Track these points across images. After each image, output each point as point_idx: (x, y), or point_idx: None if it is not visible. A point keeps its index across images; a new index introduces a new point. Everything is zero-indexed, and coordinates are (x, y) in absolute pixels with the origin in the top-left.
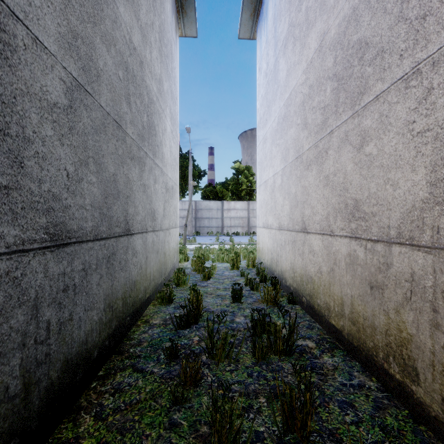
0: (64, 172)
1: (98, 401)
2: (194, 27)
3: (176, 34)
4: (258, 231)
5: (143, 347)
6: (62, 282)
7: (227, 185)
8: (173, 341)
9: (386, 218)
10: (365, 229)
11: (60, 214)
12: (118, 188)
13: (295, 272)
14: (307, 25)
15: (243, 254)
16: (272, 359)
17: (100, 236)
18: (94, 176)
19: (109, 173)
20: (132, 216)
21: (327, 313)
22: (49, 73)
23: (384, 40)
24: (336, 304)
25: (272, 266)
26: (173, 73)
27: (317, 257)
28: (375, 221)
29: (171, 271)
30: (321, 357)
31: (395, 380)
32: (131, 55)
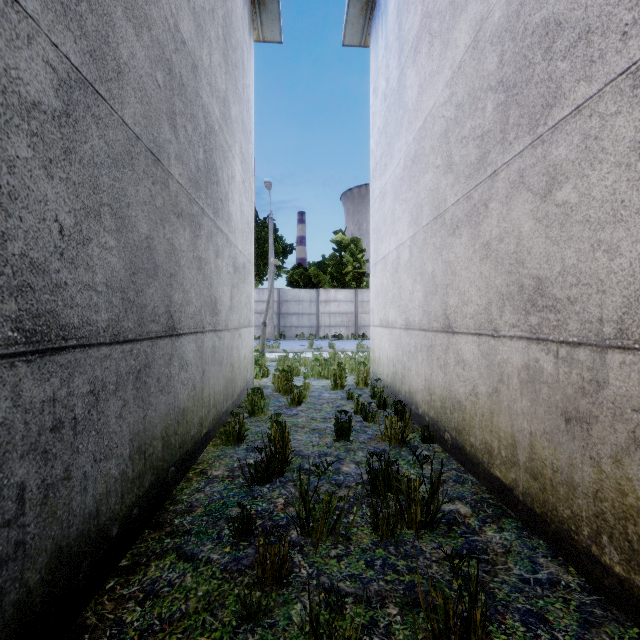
0: (53, 225)
1: (116, 615)
2: (277, 27)
3: (250, 36)
4: (372, 332)
5: (195, 517)
6: (50, 415)
7: (324, 266)
8: (243, 508)
9: (595, 306)
10: (556, 326)
11: (46, 297)
12: (155, 260)
13: (432, 393)
14: (453, 11)
15: (349, 366)
16: (404, 536)
17: (124, 336)
18: (111, 237)
19: (139, 235)
20: (180, 306)
21: (486, 459)
22: (23, 47)
23: (592, 13)
24: (503, 445)
25: (396, 385)
26: (245, 93)
27: (469, 371)
28: (575, 312)
29: (242, 392)
30: (482, 532)
31: (612, 575)
32: (177, 50)
